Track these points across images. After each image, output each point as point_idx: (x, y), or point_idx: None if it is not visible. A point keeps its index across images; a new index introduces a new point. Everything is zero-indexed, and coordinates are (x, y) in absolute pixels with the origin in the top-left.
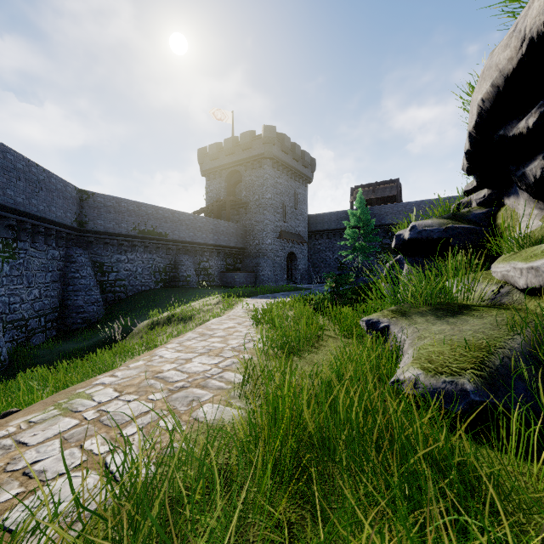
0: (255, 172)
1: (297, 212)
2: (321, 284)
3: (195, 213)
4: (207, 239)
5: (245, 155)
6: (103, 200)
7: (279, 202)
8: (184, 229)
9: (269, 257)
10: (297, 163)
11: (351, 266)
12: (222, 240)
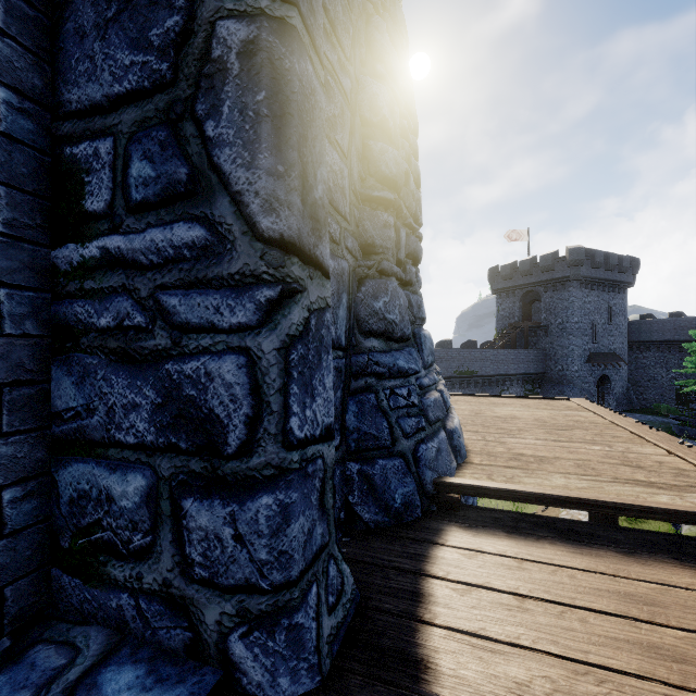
0: (557, 294)
1: (610, 328)
2: (647, 418)
3: (495, 345)
4: (508, 369)
5: (545, 276)
6: (436, 354)
7: (587, 323)
8: (489, 365)
9: (575, 384)
10: (610, 273)
11: (690, 412)
12: (521, 368)
